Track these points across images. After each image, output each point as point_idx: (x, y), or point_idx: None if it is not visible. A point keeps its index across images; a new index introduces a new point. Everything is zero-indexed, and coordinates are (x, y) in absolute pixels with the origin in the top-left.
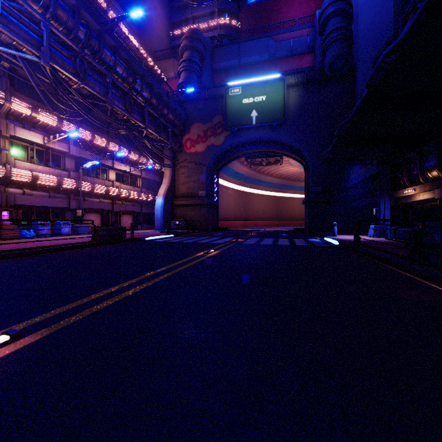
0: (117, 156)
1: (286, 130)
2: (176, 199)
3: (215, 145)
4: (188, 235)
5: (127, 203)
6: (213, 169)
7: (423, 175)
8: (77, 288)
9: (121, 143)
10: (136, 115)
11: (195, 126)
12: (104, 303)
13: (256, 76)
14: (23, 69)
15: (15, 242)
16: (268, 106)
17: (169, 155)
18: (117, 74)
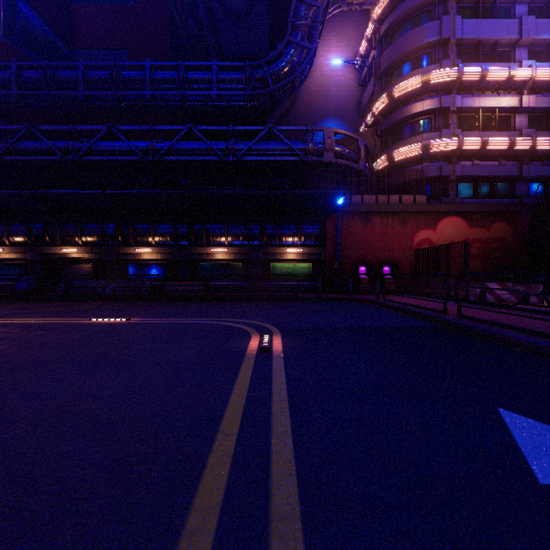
0: None
1: None
2: None
3: None
4: None
5: None
6: None
7: (10, 239)
8: (5, 326)
9: None
10: None
11: None
12: (59, 319)
13: None
14: None
15: None
16: None
17: None
18: None
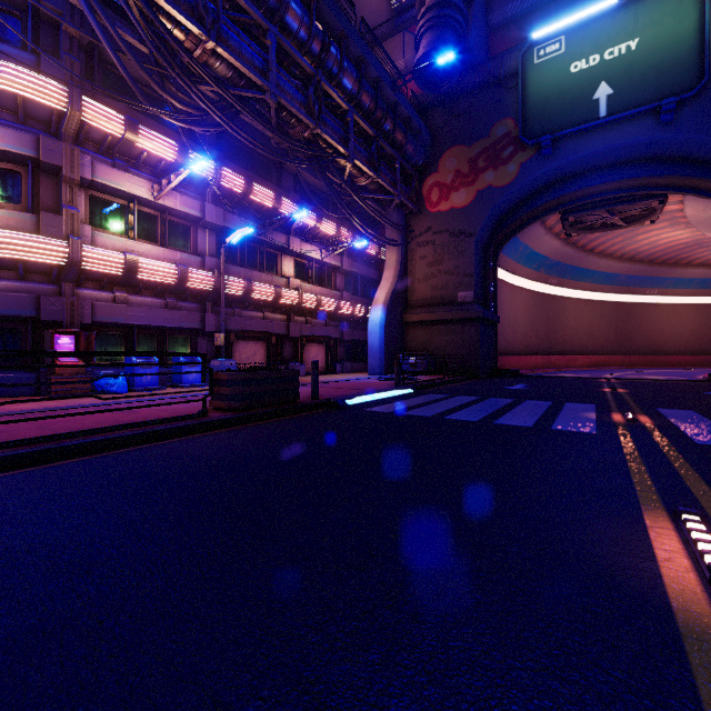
0: (296, 228)
1: (706, 114)
2: (409, 311)
3: (495, 187)
4: (447, 391)
5: (315, 321)
6: (488, 244)
7: None
8: None
9: (305, 202)
10: (330, 129)
11: (448, 154)
12: None
13: (601, 8)
14: (79, 4)
15: (59, 404)
16: (648, 61)
17: (395, 220)
18: (289, 29)
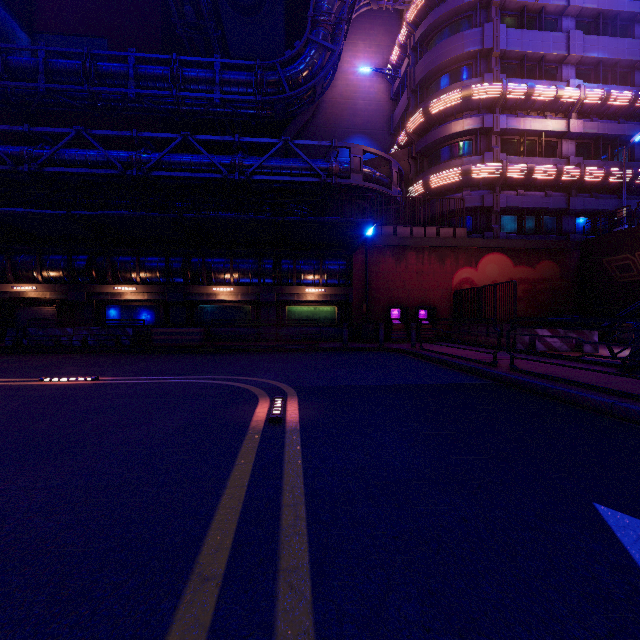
0: None
1: None
2: None
3: None
4: None
5: None
6: None
7: None
8: None
9: None
10: None
11: None
12: None
13: None
14: None
15: None
16: None
17: None
18: None
